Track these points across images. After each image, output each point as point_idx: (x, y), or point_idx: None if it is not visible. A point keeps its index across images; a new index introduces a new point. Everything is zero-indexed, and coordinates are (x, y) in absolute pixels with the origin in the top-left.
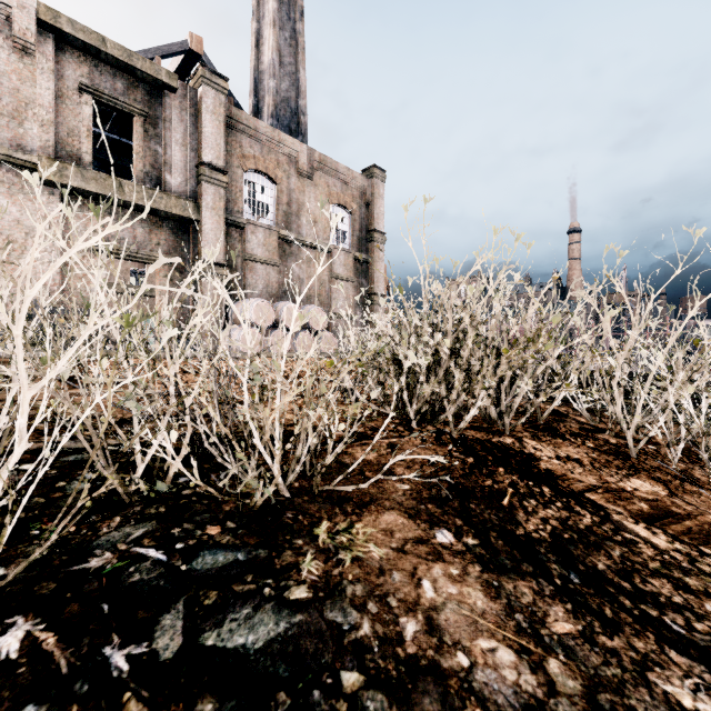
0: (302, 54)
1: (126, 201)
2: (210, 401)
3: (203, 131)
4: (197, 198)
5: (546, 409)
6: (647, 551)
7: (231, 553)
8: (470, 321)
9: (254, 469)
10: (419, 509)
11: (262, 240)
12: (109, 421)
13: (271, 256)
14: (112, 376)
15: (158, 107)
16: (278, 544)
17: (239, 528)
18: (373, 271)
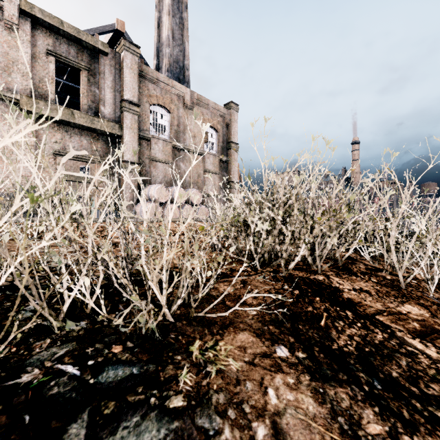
0: (186, 32)
1: (76, 123)
2: (112, 257)
3: (124, 80)
4: (120, 121)
5: (342, 255)
6: (424, 361)
7: (128, 368)
8: (295, 199)
9: (149, 301)
10: (263, 329)
11: (161, 148)
12: (54, 265)
13: (167, 158)
14: (63, 234)
15: (96, 64)
16: (163, 360)
17: (135, 347)
18: (231, 167)
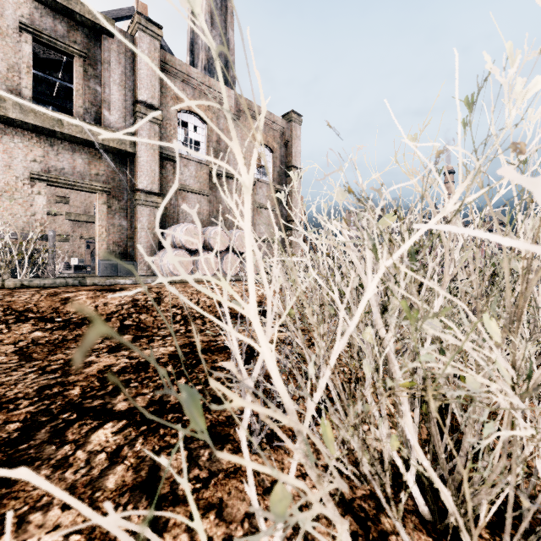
0: (231, 18)
1: (64, 133)
2: None
3: (139, 73)
4: (133, 133)
5: None
6: None
7: None
8: None
9: None
10: None
11: (194, 173)
12: None
13: (202, 186)
14: None
15: (97, 49)
16: None
17: None
18: (291, 201)
